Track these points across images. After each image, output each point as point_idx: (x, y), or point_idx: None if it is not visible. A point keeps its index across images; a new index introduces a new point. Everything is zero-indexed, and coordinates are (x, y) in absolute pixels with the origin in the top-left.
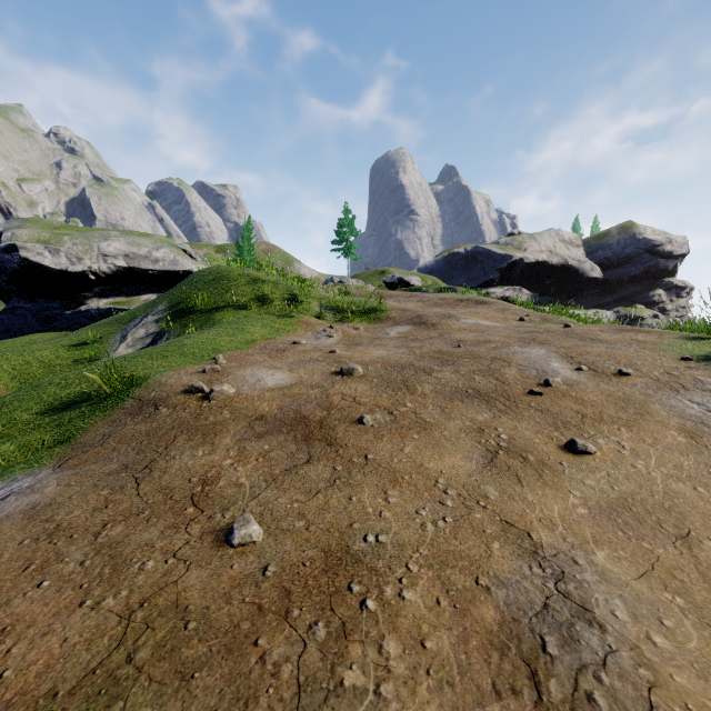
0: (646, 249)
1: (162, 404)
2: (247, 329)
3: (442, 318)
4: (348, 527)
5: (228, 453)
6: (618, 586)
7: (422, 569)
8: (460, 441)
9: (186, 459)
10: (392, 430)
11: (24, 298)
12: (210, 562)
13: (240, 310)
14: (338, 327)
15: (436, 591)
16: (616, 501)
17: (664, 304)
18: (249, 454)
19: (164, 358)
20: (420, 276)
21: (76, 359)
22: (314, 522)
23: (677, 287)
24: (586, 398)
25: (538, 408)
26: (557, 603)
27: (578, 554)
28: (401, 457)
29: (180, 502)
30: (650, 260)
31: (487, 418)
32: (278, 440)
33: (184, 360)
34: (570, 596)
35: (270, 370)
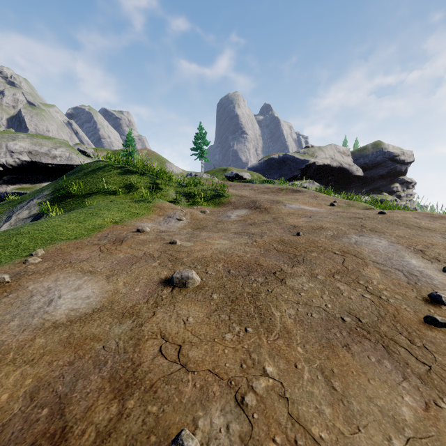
0: (389, 158)
1: None
2: (100, 214)
3: (272, 203)
4: None
5: None
6: None
7: None
8: None
9: None
10: None
11: None
12: None
13: (109, 195)
14: (187, 211)
15: None
16: None
17: (400, 193)
18: None
19: None
20: (249, 172)
21: None
22: None
23: (407, 182)
24: None
25: None
26: None
27: None
28: None
29: None
30: (391, 165)
31: (417, 411)
32: None
33: None
34: None
35: (81, 278)
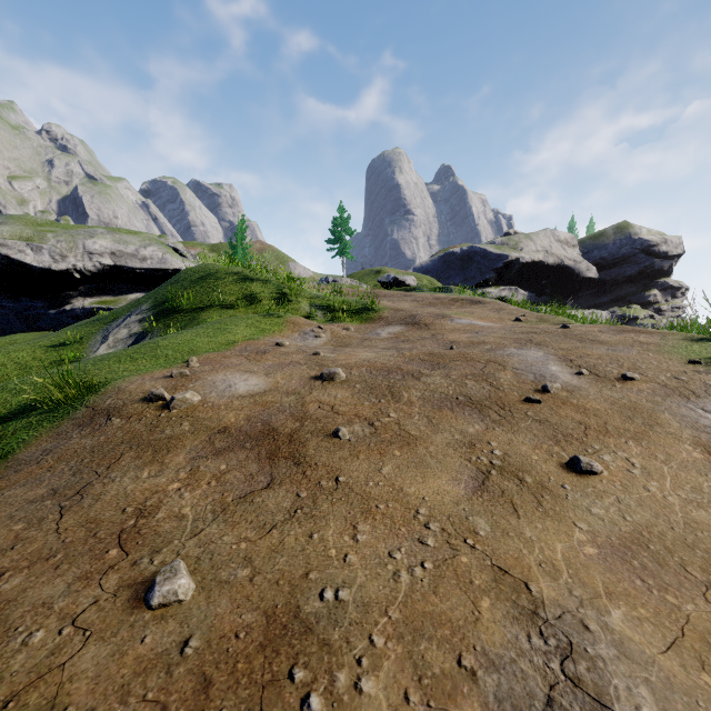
0: (641, 249)
1: (116, 414)
2: (229, 329)
3: (436, 318)
4: (302, 577)
5: (177, 475)
6: (642, 664)
7: (390, 642)
8: (447, 459)
9: (126, 482)
10: (371, 445)
11: (7, 297)
12: (116, 633)
13: (227, 309)
14: (327, 327)
15: (404, 679)
16: (629, 536)
17: (660, 305)
18: (201, 476)
19: (134, 361)
20: (416, 275)
21: (53, 360)
22: (262, 570)
23: (672, 287)
24: (588, 406)
25: (536, 418)
26: (564, 696)
27: (588, 615)
28: (378, 479)
29: (104, 541)
30: (645, 260)
31: (479, 430)
32: (238, 458)
33: (155, 363)
34: (581, 682)
35: (244, 374)
